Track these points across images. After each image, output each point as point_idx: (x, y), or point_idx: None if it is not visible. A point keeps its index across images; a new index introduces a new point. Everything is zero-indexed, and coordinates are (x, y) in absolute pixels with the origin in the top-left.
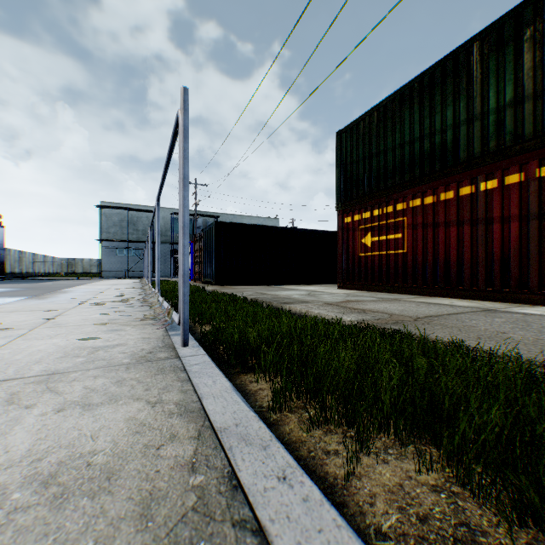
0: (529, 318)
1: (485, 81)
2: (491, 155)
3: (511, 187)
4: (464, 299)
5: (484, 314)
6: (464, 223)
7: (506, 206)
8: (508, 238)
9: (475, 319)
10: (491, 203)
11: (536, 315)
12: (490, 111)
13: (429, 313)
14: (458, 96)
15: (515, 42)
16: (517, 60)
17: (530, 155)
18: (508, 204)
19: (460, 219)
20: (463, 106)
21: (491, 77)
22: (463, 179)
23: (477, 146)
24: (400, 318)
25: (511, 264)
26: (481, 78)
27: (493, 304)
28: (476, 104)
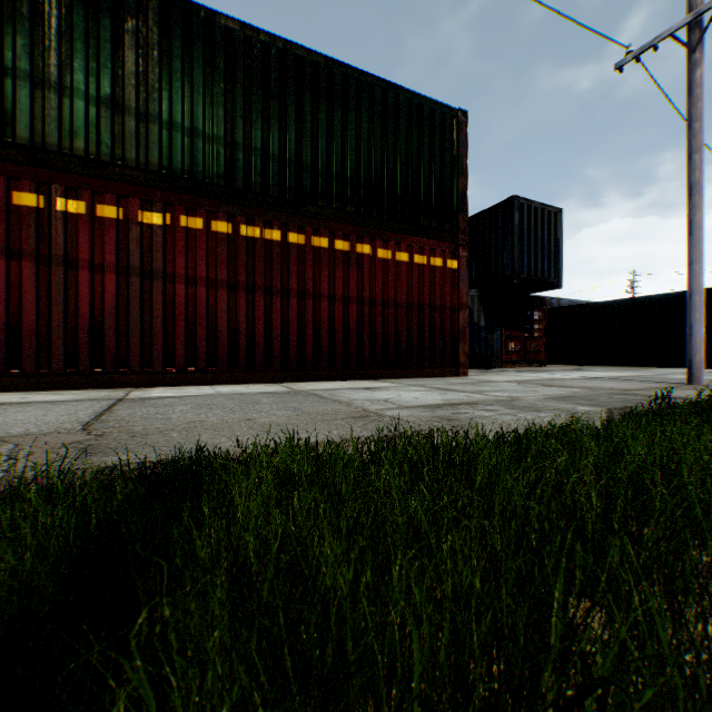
0: (193, 400)
1: (70, 38)
2: (81, 162)
3: (109, 223)
4: (29, 391)
5: (144, 405)
6: (28, 256)
7: (102, 248)
8: (105, 295)
9: (164, 413)
10: (79, 237)
11: (186, 397)
12: (78, 91)
13: (70, 419)
14: (15, 21)
15: (116, 21)
16: (118, 50)
17: (134, 189)
18: (105, 247)
19: (18, 247)
20: (27, 47)
21: (81, 40)
22: (26, 177)
23: (55, 135)
24: (59, 440)
25: (109, 333)
26: (63, 28)
27: (96, 392)
28: (53, 63)
